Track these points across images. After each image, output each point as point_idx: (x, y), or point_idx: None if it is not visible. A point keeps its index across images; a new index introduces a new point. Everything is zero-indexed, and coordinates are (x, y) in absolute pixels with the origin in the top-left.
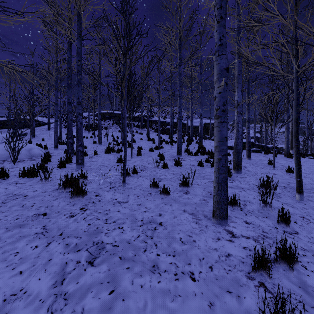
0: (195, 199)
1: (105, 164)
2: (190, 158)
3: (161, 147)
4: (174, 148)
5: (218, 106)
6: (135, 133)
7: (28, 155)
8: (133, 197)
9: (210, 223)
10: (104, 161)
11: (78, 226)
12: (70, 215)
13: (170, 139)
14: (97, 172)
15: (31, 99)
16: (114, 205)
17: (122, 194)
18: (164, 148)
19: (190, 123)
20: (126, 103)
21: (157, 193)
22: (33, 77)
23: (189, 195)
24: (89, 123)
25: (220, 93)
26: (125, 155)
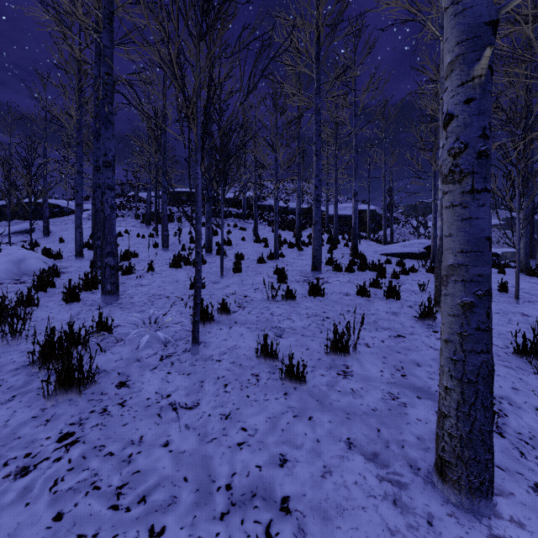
0: (370, 395)
1: (165, 291)
2: (339, 277)
3: (280, 255)
4: (305, 256)
5: (461, 142)
6: (233, 228)
7: (15, 272)
8: (213, 390)
9: (439, 505)
10: (164, 284)
11: (20, 525)
12: (20, 467)
13: (296, 238)
14: (143, 313)
15: (32, 163)
16: (159, 418)
17: (188, 378)
18: (285, 256)
19: (330, 211)
20: (201, 156)
21: (273, 375)
22: (45, 126)
23: (353, 379)
24: (148, 210)
25: (470, 101)
26: (198, 279)
